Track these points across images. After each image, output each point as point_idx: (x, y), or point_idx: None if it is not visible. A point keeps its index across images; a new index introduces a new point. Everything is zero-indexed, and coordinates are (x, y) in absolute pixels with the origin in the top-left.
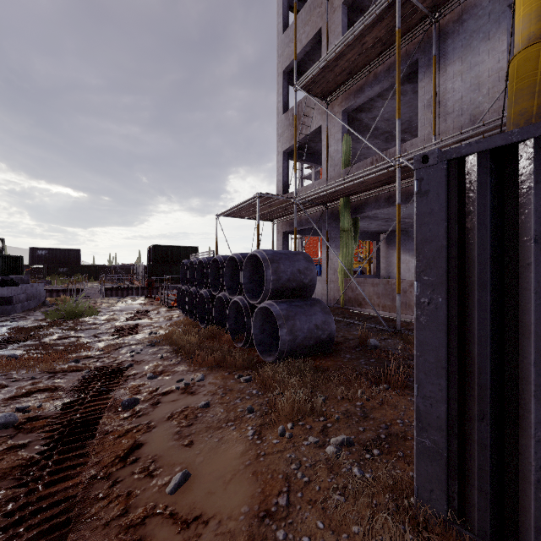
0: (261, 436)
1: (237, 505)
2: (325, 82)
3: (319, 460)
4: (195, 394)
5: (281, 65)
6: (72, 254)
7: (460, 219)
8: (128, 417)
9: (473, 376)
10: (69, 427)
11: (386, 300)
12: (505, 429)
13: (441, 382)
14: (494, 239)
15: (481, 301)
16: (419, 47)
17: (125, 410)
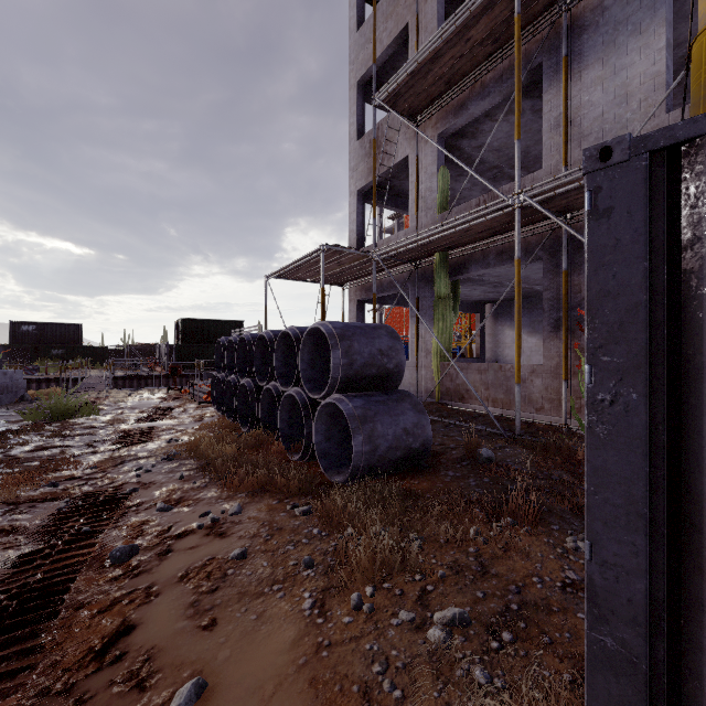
0: (325, 610)
1: None
2: (415, 94)
3: (417, 654)
4: (226, 536)
5: (354, 74)
6: (70, 331)
7: (670, 255)
8: (119, 576)
9: (700, 533)
10: (19, 598)
11: (498, 392)
12: None
13: (636, 540)
14: None
15: None
16: (544, 46)
17: (115, 565)
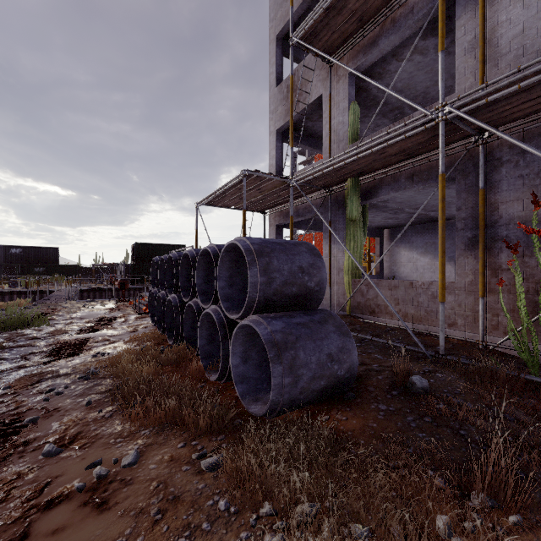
0: None
1: None
2: (329, 33)
3: None
4: (106, 509)
5: (273, 30)
6: (49, 253)
7: None
8: None
9: None
10: None
11: (409, 307)
12: None
13: None
14: None
15: None
16: None
17: None
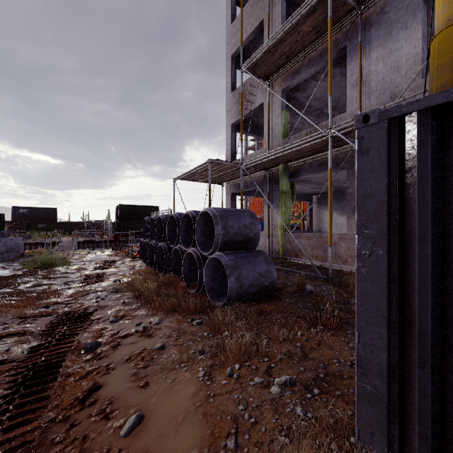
0: (211, 377)
1: (187, 448)
2: (267, 65)
3: (264, 400)
4: (152, 336)
5: (229, 51)
6: (49, 212)
7: (400, 175)
8: (90, 359)
9: (414, 325)
10: (33, 370)
11: (319, 251)
12: (446, 377)
13: (382, 330)
14: (434, 194)
15: (422, 253)
16: (347, 35)
17: (87, 352)
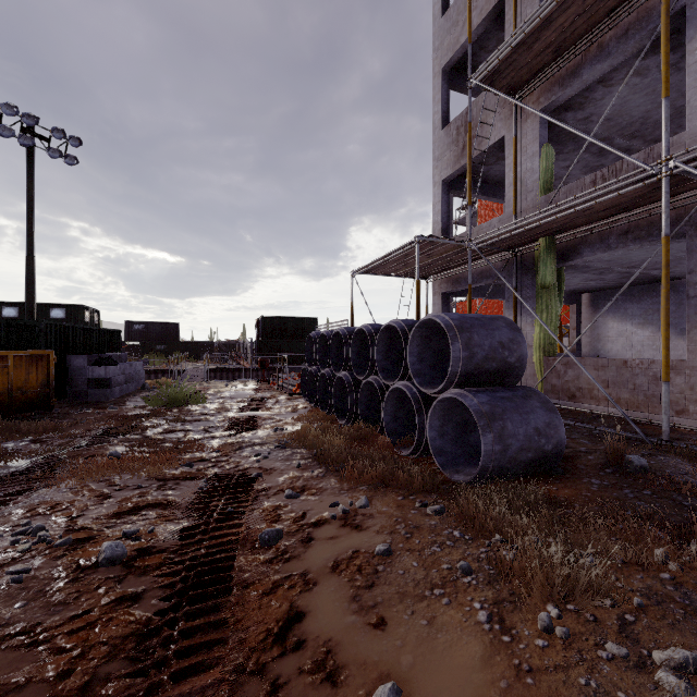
0: (507, 627)
1: None
2: (516, 69)
3: None
4: (363, 529)
5: (438, 61)
6: (170, 329)
7: None
8: (272, 559)
9: None
10: (194, 571)
11: (621, 391)
12: None
13: None
14: None
15: None
16: None
17: (265, 547)
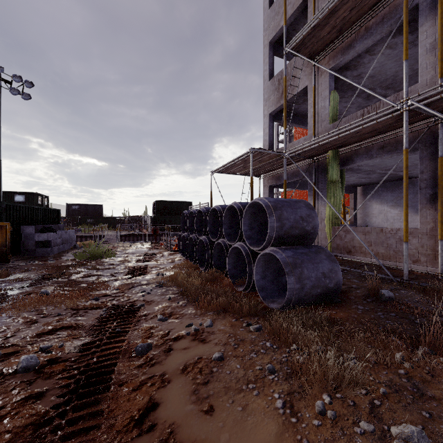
0: (295, 411)
1: None
2: (314, 42)
3: None
4: (206, 342)
5: (267, 37)
6: (96, 209)
7: None
8: (142, 365)
9: None
10: (85, 374)
11: (379, 248)
12: None
13: None
14: None
15: None
16: None
17: (139, 356)
